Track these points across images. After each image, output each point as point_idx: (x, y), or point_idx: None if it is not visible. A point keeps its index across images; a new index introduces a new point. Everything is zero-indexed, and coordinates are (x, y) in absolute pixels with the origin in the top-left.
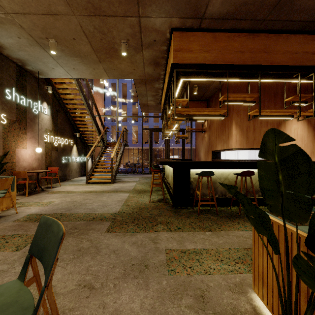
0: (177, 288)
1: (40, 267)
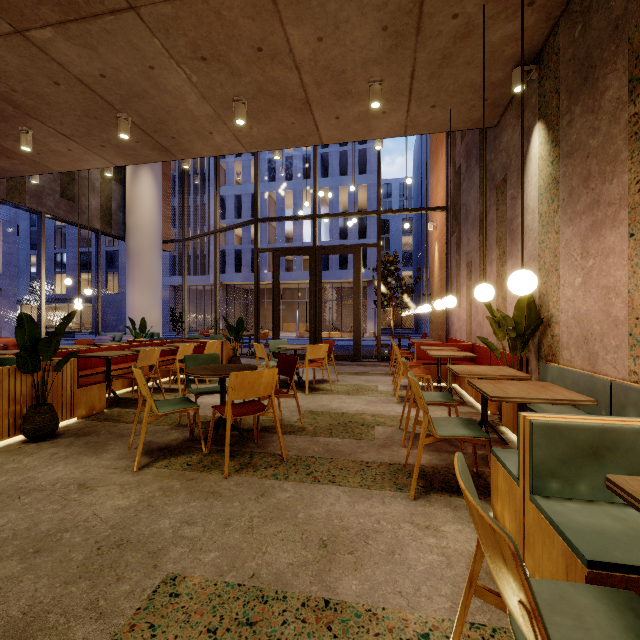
0: (1, 473)
1: (131, 520)
